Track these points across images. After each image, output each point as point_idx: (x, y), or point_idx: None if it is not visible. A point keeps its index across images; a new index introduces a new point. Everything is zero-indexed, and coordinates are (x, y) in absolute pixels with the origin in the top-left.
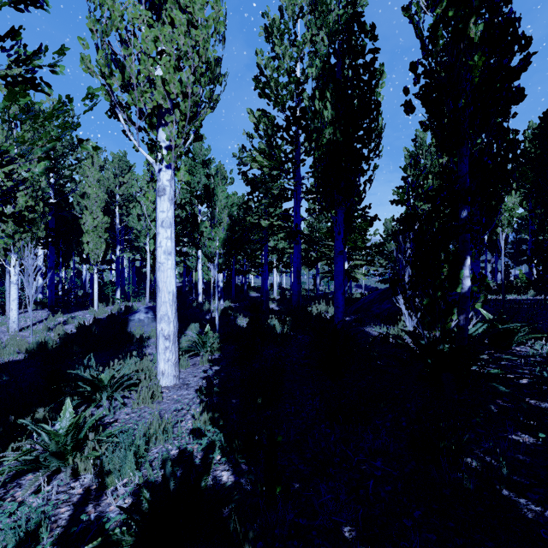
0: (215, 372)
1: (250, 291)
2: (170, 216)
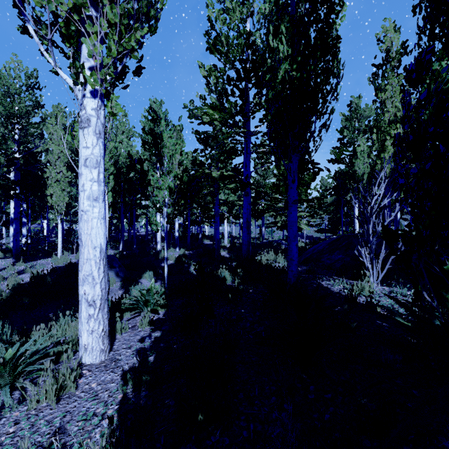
0: (153, 342)
1: (204, 239)
2: (97, 153)
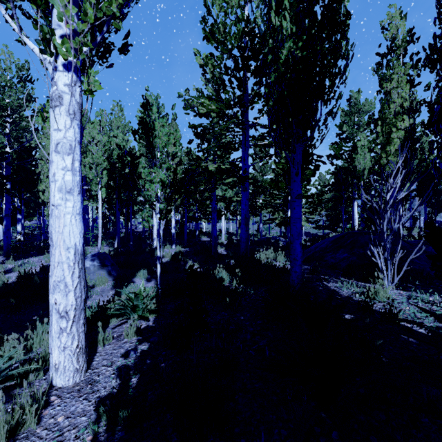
0: (139, 357)
1: (201, 236)
2: (71, 137)
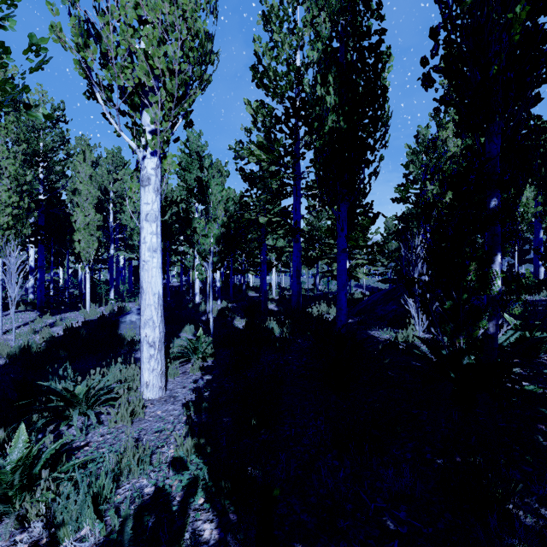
0: (206, 383)
1: (249, 291)
2: (156, 208)
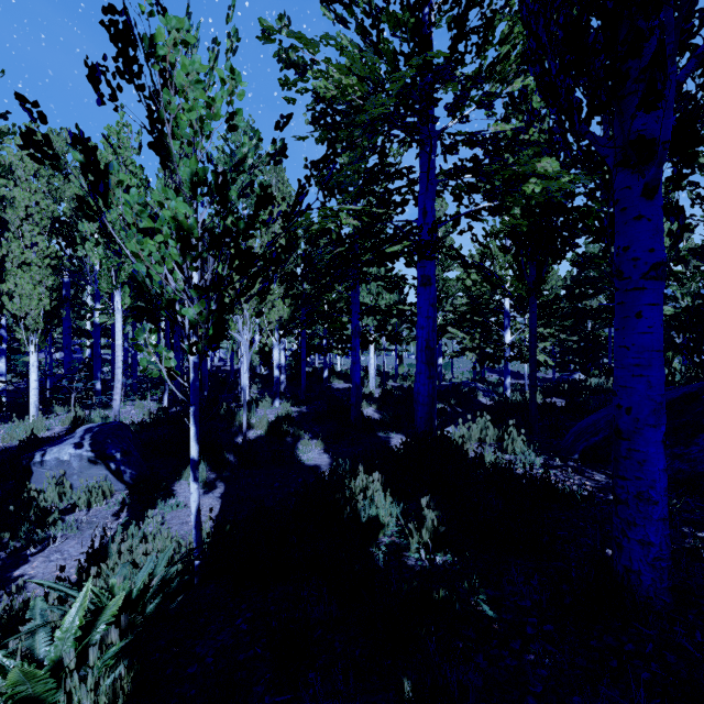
0: None
1: (333, 379)
2: None
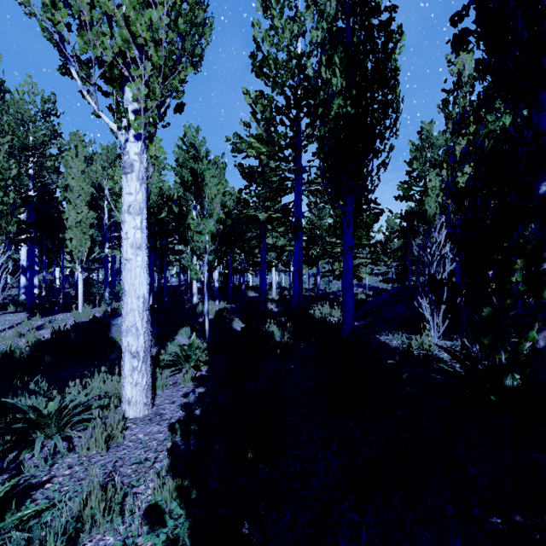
0: (198, 397)
1: (248, 291)
2: (140, 199)
